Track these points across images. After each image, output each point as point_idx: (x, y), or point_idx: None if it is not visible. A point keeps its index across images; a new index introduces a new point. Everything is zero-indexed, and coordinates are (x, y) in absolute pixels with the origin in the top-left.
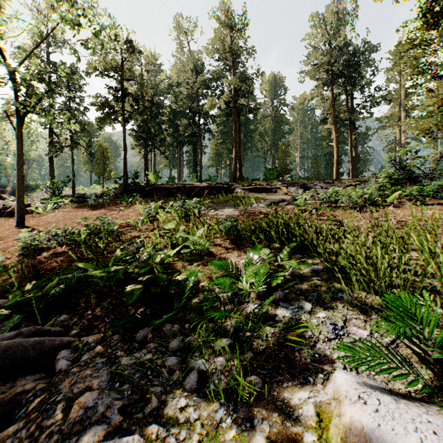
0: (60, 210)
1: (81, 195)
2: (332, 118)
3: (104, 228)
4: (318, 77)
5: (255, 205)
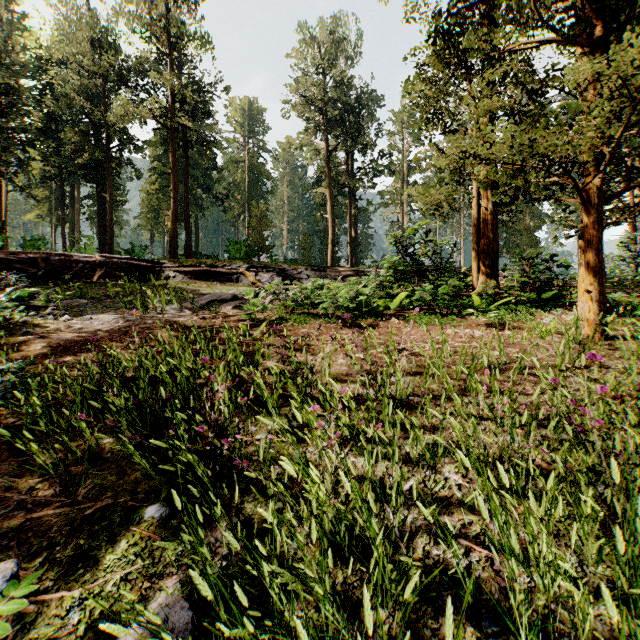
0: None
1: None
2: (327, 180)
3: None
4: (309, 117)
5: (177, 305)
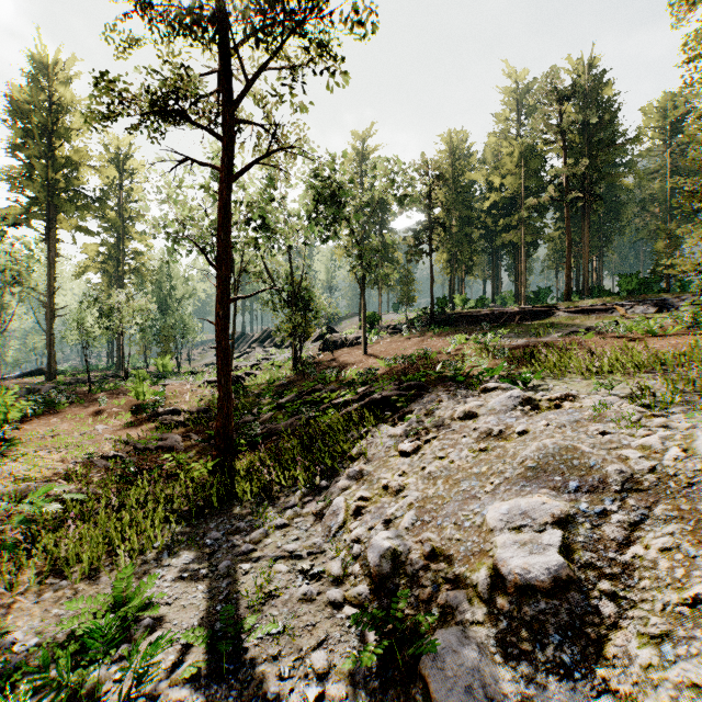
0: (382, 341)
1: (394, 327)
2: None
3: (426, 354)
4: None
5: (553, 335)
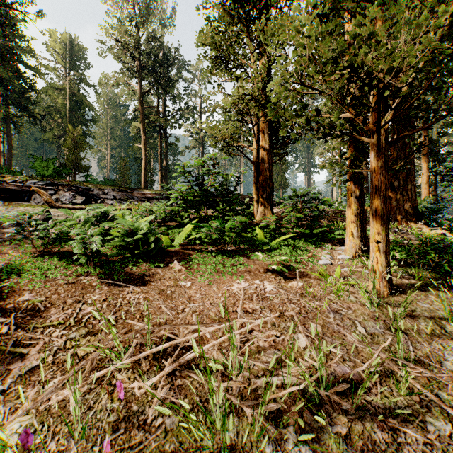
0: None
1: None
2: (140, 116)
3: None
4: (124, 61)
5: None
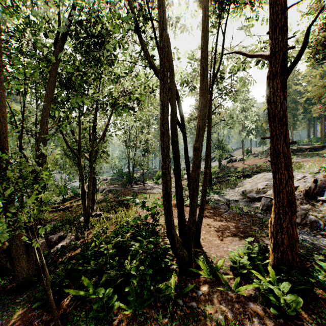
0: (250, 159)
1: (255, 154)
2: None
3: (263, 164)
4: None
5: (311, 158)
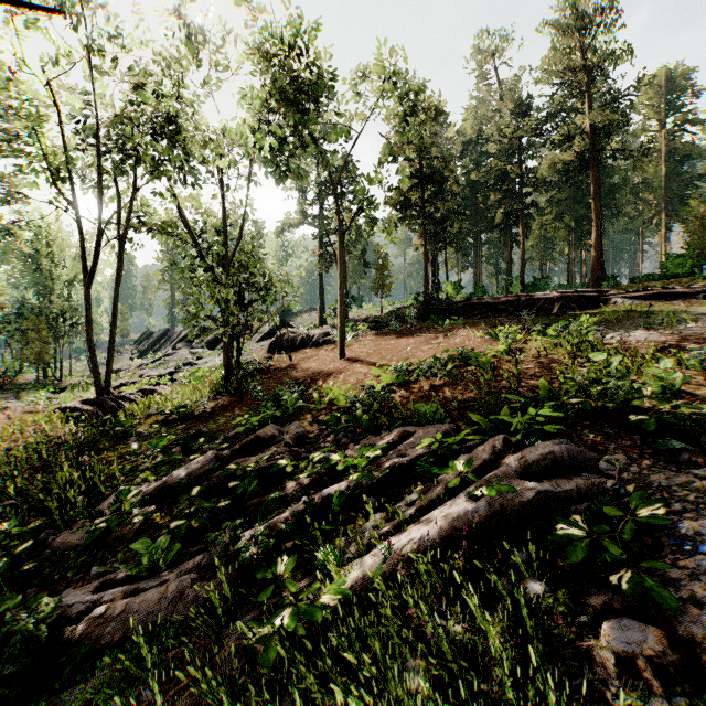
0: (362, 338)
1: (375, 319)
2: None
3: (473, 359)
4: None
5: (689, 325)
